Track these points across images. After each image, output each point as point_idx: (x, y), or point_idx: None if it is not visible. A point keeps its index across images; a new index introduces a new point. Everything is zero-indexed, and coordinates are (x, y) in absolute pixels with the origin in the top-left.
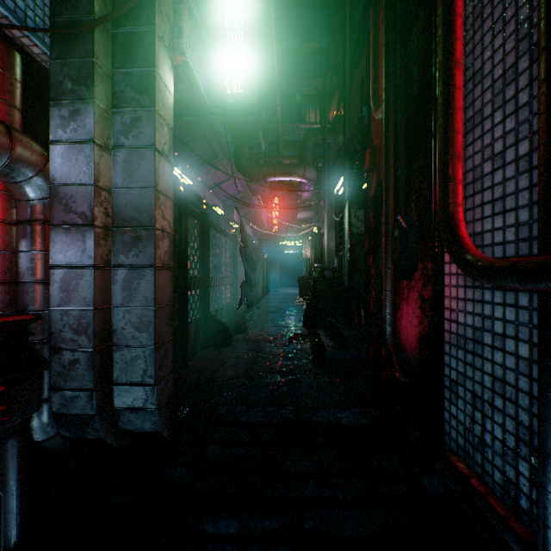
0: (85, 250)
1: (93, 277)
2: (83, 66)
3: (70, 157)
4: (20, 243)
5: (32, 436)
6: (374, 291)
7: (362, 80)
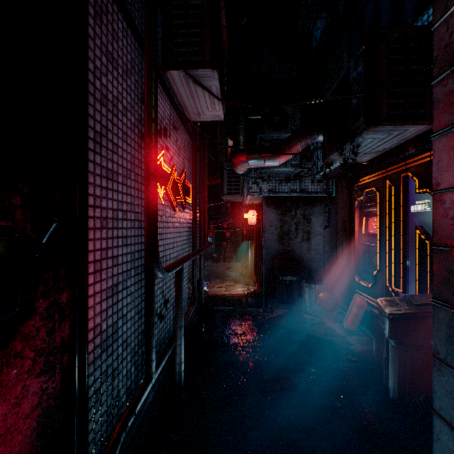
0: None
1: None
2: None
3: None
4: None
5: None
6: None
7: None
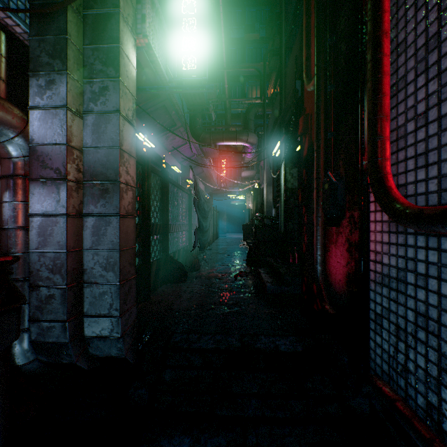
0: (59, 201)
1: (66, 224)
2: (57, 42)
3: (46, 121)
4: (3, 194)
5: (14, 360)
6: (307, 236)
7: (296, 59)
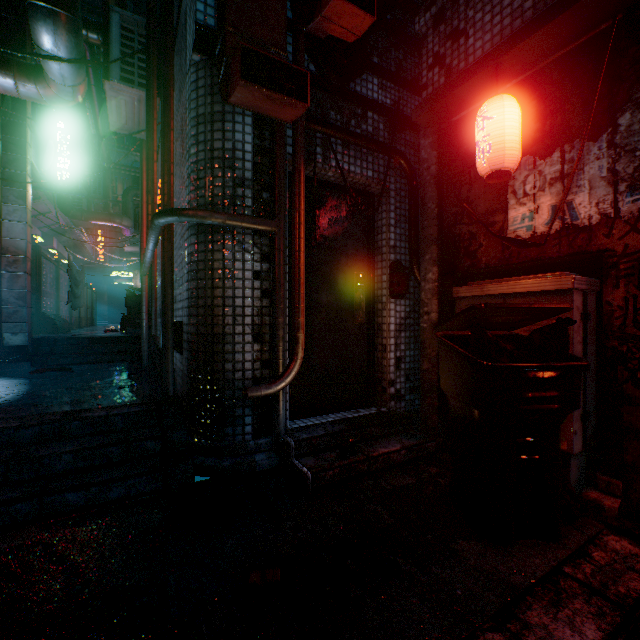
0: None
1: None
2: None
3: None
4: None
5: None
6: None
7: None
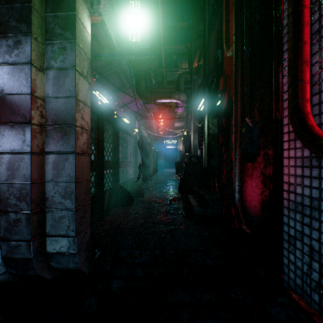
0: (25, 141)
1: (30, 160)
2: (23, 9)
3: (14, 75)
4: None
5: None
6: (226, 170)
7: (217, 33)
